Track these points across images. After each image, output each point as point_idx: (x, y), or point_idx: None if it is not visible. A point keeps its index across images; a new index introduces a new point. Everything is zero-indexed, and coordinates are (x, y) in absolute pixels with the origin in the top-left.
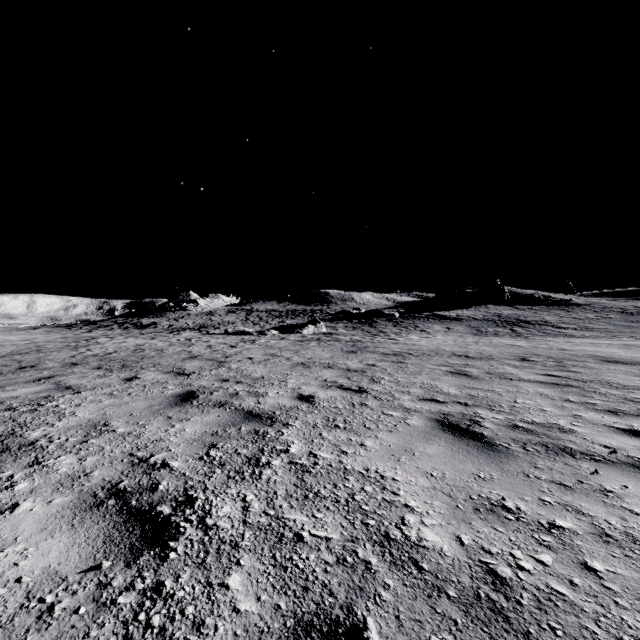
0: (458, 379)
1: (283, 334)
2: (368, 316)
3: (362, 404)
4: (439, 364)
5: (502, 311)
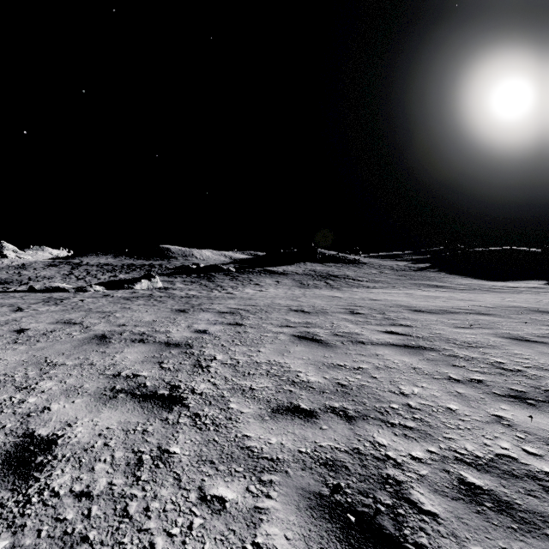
0: (310, 349)
1: (110, 290)
2: (207, 271)
3: (160, 457)
4: (280, 324)
5: (316, 267)
